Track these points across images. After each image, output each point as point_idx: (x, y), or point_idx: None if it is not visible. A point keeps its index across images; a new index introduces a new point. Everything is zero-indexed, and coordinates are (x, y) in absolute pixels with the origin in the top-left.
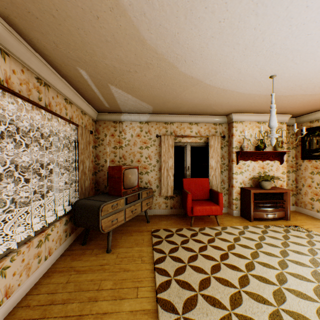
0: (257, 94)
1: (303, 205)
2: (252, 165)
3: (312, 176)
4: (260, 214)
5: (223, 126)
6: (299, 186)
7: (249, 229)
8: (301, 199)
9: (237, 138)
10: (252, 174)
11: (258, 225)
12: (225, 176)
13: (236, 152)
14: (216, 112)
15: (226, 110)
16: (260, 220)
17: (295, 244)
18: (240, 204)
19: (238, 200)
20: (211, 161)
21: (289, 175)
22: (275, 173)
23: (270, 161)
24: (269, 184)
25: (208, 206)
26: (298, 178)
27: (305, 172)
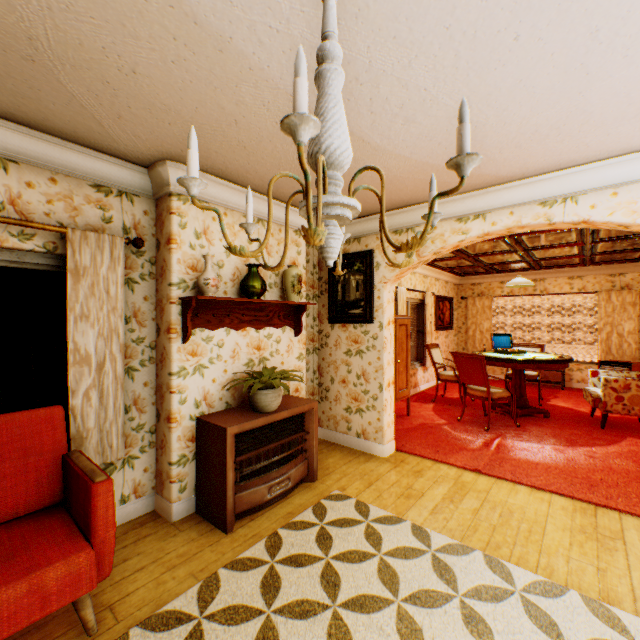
0: (251, 64)
1: (334, 423)
2: (233, 341)
3: (350, 360)
4: (254, 494)
5: (140, 206)
6: (327, 382)
7: (222, 590)
8: (330, 412)
9: (188, 252)
10: (233, 368)
11: (251, 541)
12: (146, 383)
13: (184, 299)
14: (97, 128)
15: (142, 131)
16: (255, 512)
17: (360, 605)
18: (198, 474)
19: (190, 463)
20: (83, 334)
21: (310, 359)
22: (286, 360)
23: (275, 329)
24: (276, 398)
25: (19, 581)
26: (325, 364)
27: (337, 352)
